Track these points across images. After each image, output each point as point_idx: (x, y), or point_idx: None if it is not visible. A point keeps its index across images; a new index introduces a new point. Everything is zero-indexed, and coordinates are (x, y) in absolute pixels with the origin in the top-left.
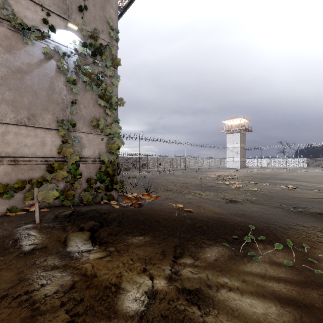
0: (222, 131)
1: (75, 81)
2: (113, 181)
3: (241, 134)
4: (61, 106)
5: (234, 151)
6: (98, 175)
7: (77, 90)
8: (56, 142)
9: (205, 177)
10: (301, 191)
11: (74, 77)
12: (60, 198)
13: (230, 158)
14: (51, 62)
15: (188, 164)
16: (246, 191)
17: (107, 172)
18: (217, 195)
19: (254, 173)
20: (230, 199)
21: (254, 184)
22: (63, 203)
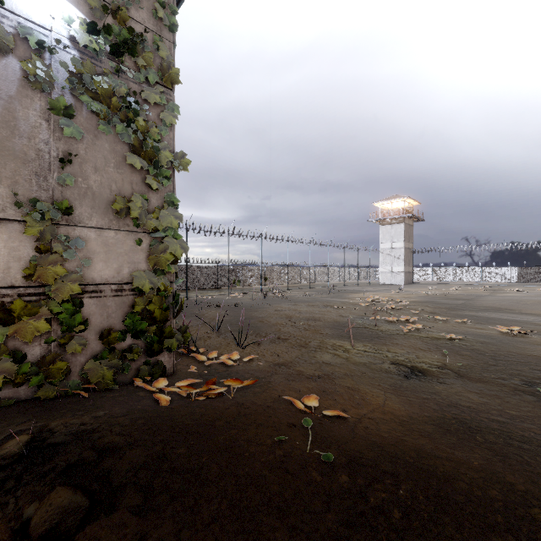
0: (372, 220)
1: (72, 109)
2: (163, 333)
3: (405, 226)
4: (35, 167)
5: (393, 254)
6: (129, 322)
7: (76, 130)
8: (21, 250)
9: (347, 306)
10: (538, 337)
11: (70, 102)
12: (30, 381)
13: (386, 267)
14: (7, 63)
15: (314, 278)
16: (434, 339)
17: (150, 314)
18: (381, 351)
19: (433, 297)
20: (410, 363)
21: (441, 321)
22: (39, 393)
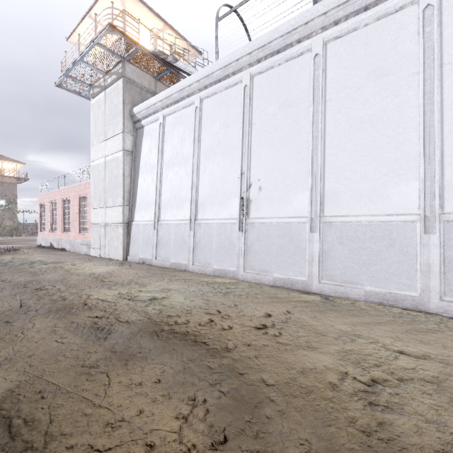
0: None
1: (4, 210)
2: (15, 231)
3: None
4: (1, 216)
5: None
6: (11, 229)
7: (5, 212)
8: None
9: None
10: None
11: (4, 209)
12: (1, 233)
13: None
14: None
15: None
16: None
17: (13, 229)
18: None
19: None
20: None
21: None
22: (1, 234)
